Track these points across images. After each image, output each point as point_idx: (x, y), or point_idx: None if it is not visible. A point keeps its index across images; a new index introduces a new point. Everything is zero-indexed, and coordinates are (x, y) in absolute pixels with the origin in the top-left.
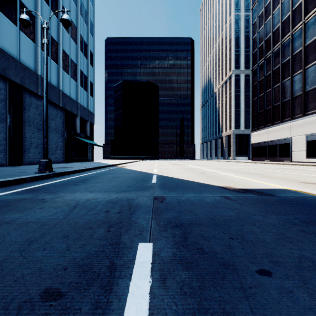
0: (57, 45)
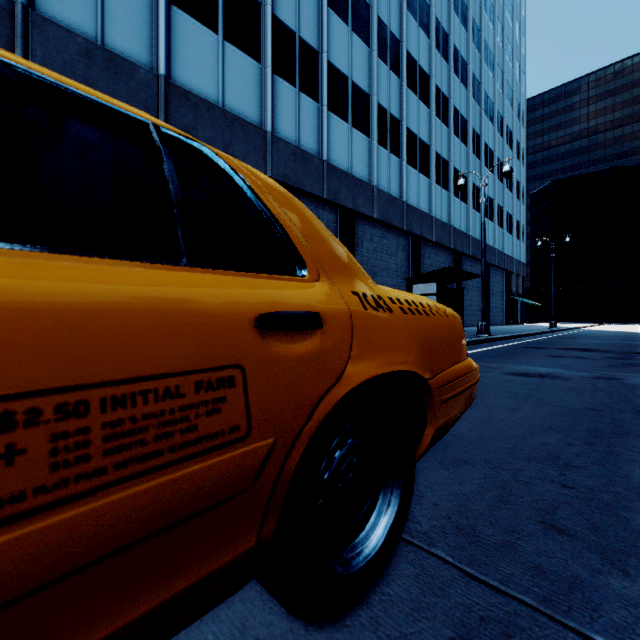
0: (502, 210)
